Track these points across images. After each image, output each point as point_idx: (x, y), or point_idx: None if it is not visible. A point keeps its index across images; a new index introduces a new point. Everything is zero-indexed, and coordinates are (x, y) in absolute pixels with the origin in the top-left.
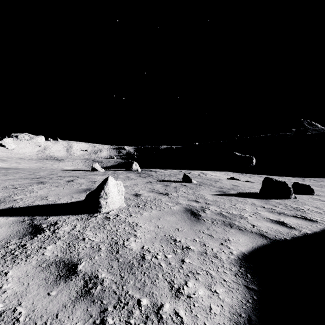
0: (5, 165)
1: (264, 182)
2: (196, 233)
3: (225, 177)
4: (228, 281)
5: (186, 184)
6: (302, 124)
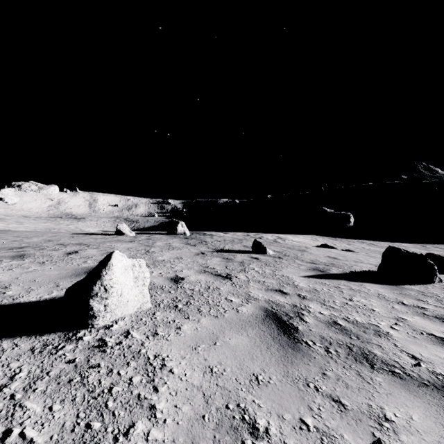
0: (0, 226)
1: (386, 254)
2: (301, 394)
3: (314, 244)
4: None
5: (258, 256)
6: (417, 168)
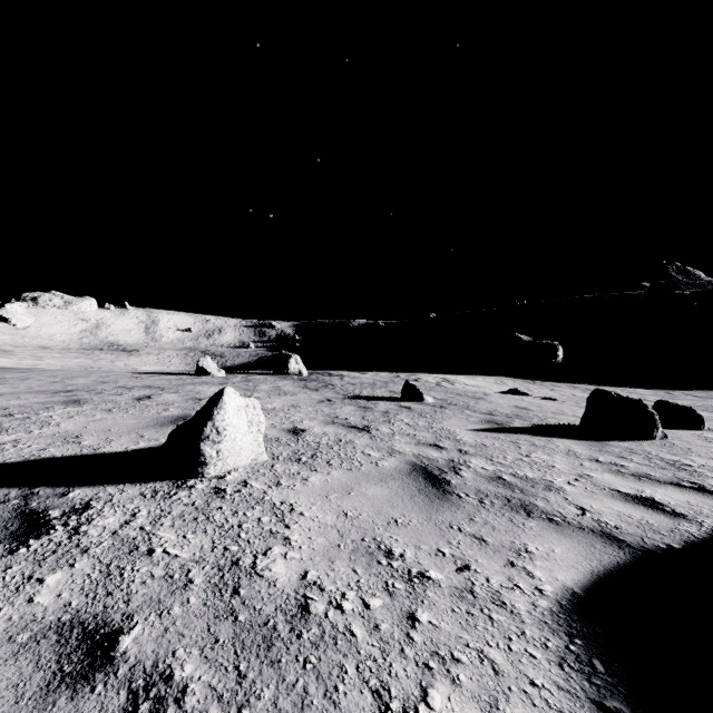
0: (9, 362)
1: (591, 400)
2: (442, 533)
3: (497, 389)
4: (543, 686)
5: (410, 404)
6: (666, 271)
